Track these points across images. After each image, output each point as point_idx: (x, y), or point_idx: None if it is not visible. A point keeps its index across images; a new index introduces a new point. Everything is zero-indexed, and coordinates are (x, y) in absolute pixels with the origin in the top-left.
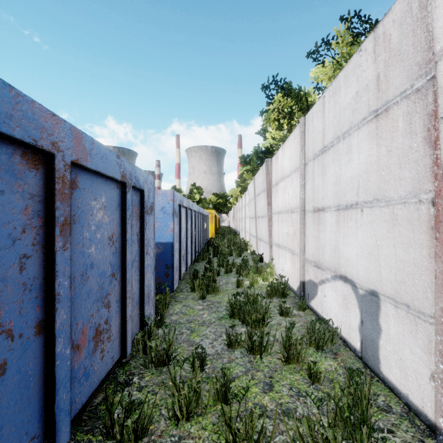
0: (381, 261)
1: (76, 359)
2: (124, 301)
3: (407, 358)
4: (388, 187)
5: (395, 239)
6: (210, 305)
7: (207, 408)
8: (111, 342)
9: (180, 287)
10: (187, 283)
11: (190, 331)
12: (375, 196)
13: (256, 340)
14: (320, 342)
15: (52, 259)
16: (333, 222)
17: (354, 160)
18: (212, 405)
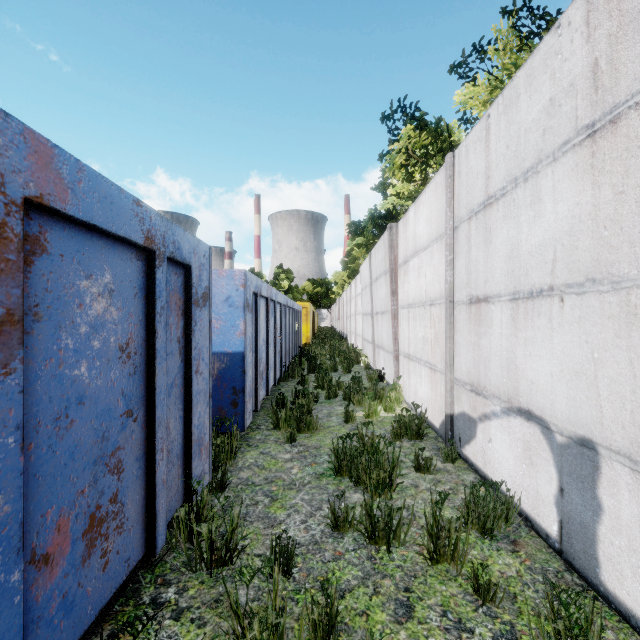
0: (602, 389)
1: (42, 583)
2: (151, 457)
3: None
4: (617, 257)
5: (632, 350)
6: (302, 452)
7: None
8: (124, 534)
9: (256, 422)
10: (268, 416)
11: (270, 500)
12: (589, 274)
13: (379, 515)
14: (487, 522)
15: None
16: (505, 320)
17: (545, 215)
18: None
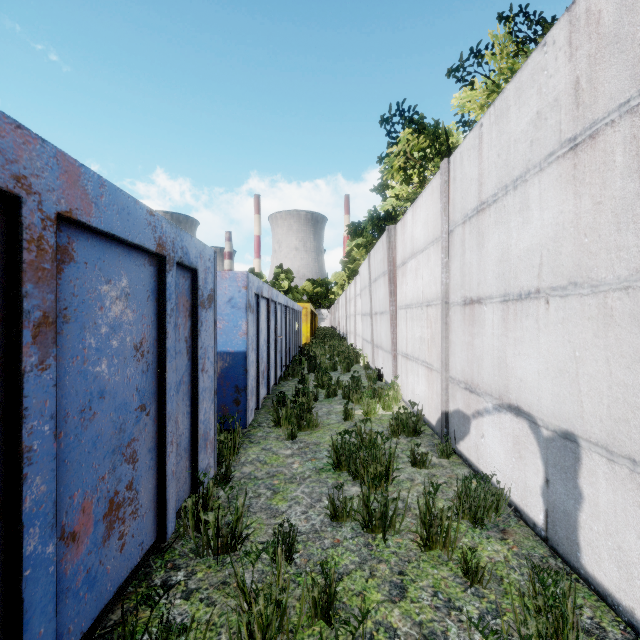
0: (583, 385)
1: (70, 558)
2: (162, 449)
3: (631, 548)
4: (596, 262)
5: (609, 349)
6: (303, 449)
7: (297, 633)
8: (138, 520)
9: (258, 420)
10: (269, 414)
11: (272, 492)
12: (571, 278)
13: (376, 507)
14: (478, 512)
15: (16, 387)
16: (496, 321)
17: (532, 222)
18: (305, 627)
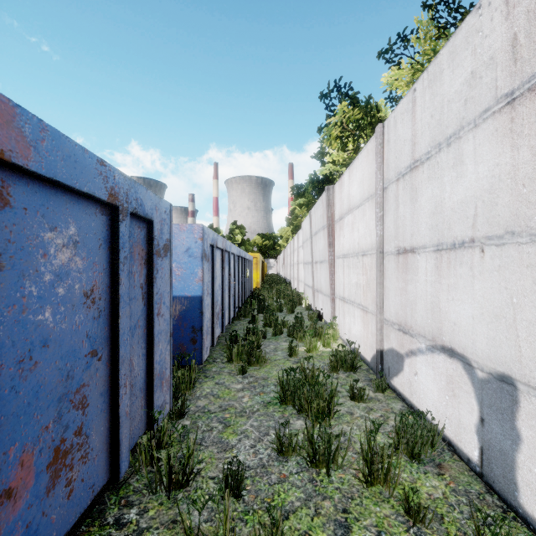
0: (521, 330)
1: (4, 516)
2: (115, 392)
3: None
4: (535, 211)
5: None
6: (252, 383)
7: None
8: (88, 463)
9: (213, 356)
10: (223, 351)
11: (223, 426)
12: (508, 227)
13: (319, 440)
14: (415, 448)
15: None
16: (429, 268)
17: (467, 176)
18: None
